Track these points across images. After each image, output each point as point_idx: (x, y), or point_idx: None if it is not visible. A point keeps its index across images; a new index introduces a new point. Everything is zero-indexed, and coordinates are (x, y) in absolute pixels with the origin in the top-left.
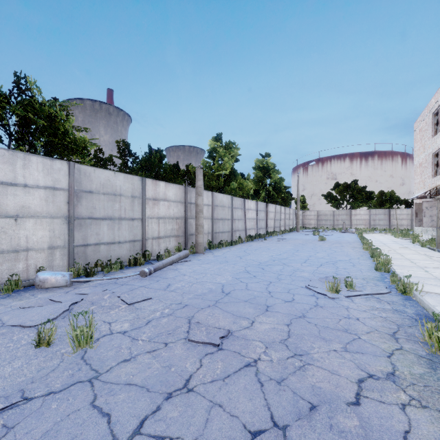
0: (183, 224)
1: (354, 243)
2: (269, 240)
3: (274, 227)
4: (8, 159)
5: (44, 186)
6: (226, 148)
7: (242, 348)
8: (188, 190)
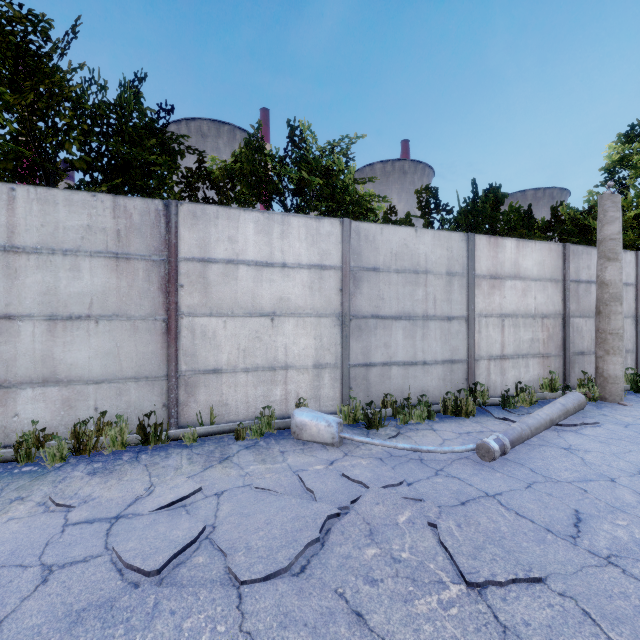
0: (559, 329)
1: None
2: None
3: None
4: (263, 227)
5: (307, 264)
6: None
7: None
8: (571, 253)
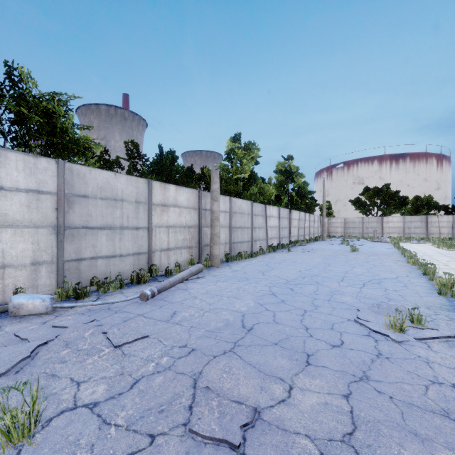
0: (197, 233)
1: (393, 255)
2: (294, 250)
3: (298, 235)
4: None
5: (25, 189)
6: (245, 149)
7: (279, 454)
8: (203, 195)
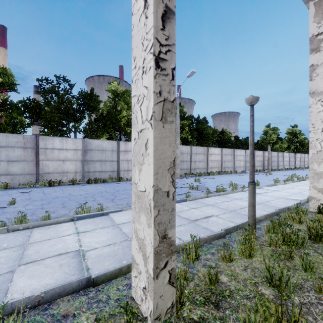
0: (263, 163)
1: None
2: (296, 170)
3: (300, 165)
4: (239, 151)
5: (242, 155)
6: (272, 130)
7: None
8: (264, 152)
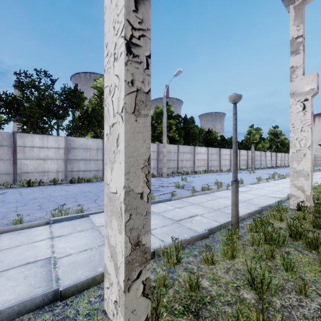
0: (247, 161)
1: None
2: (277, 168)
3: (280, 164)
4: (225, 150)
5: (228, 154)
6: (256, 130)
7: None
8: (248, 151)
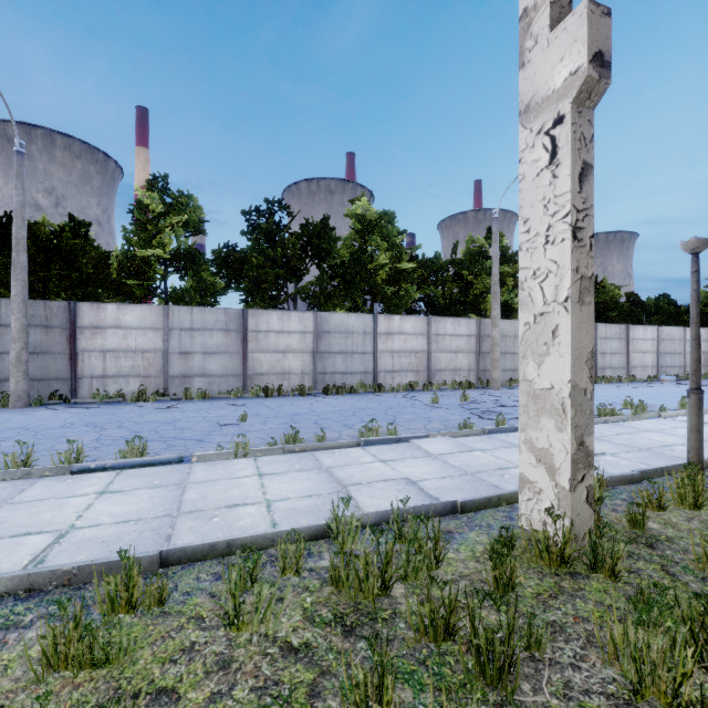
0: (707, 357)
1: None
2: None
3: None
4: (643, 330)
5: (650, 339)
6: None
7: None
8: None
